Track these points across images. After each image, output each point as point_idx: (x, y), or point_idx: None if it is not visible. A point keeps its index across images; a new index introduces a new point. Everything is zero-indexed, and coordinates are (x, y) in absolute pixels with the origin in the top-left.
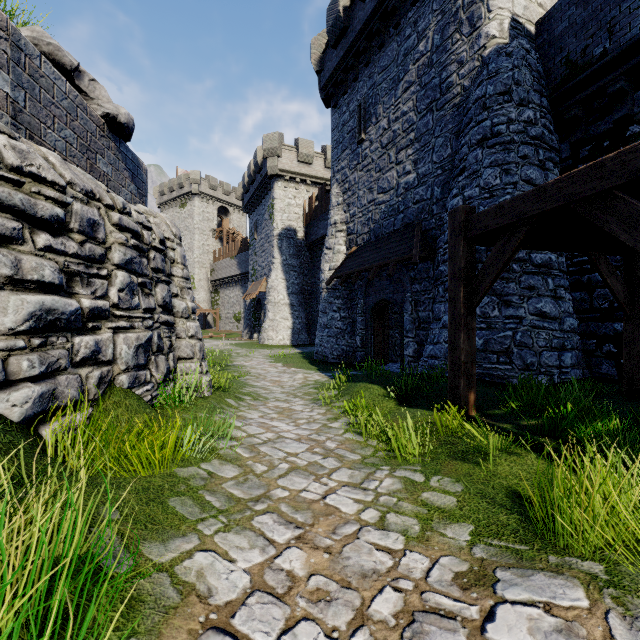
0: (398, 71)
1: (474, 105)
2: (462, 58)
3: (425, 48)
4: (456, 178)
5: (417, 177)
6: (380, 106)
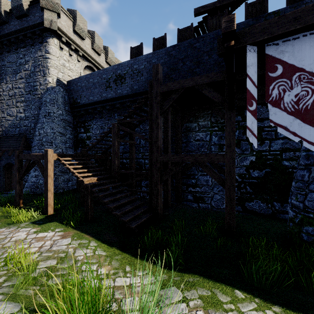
0: (17, 68)
1: (44, 102)
2: (41, 82)
3: (28, 68)
4: (38, 124)
5: (25, 116)
6: (8, 77)
